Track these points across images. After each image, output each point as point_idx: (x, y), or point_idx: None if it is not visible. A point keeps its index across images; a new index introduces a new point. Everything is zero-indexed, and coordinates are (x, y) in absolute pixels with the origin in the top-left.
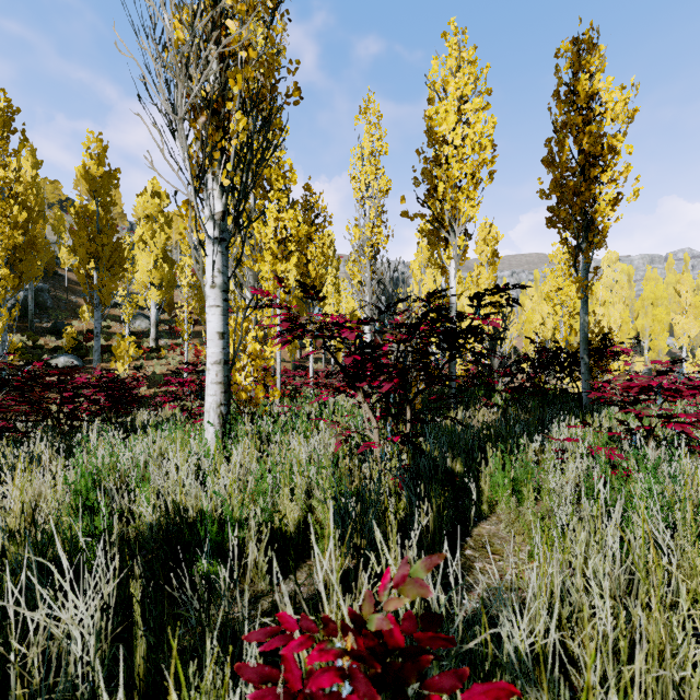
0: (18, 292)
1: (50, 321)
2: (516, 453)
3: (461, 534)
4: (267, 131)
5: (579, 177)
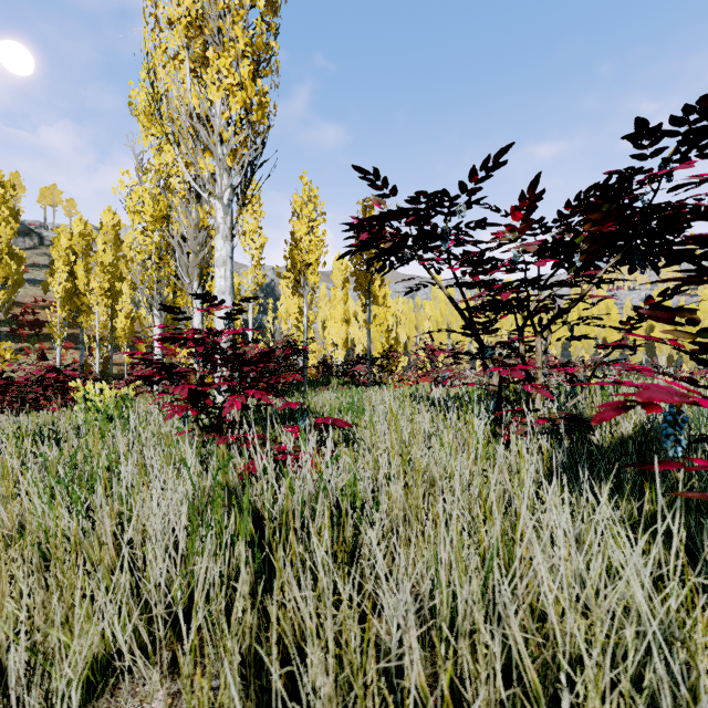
0: None
1: None
2: None
3: None
4: None
5: (365, 271)
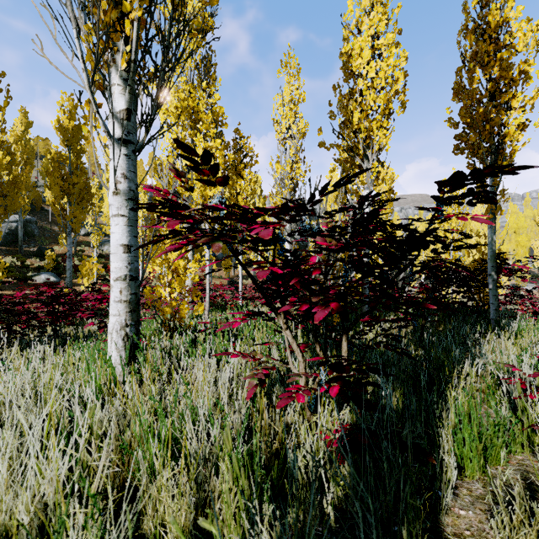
0: (3, 222)
1: (36, 246)
2: (452, 377)
3: (430, 532)
4: (178, 24)
5: (489, 103)
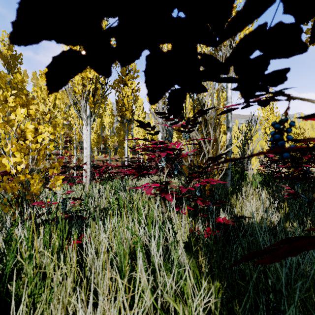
0: None
1: None
2: None
3: None
4: None
5: None
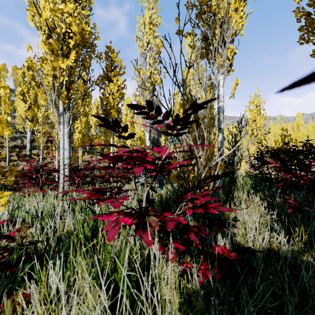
0: None
1: None
2: None
3: None
4: None
5: None
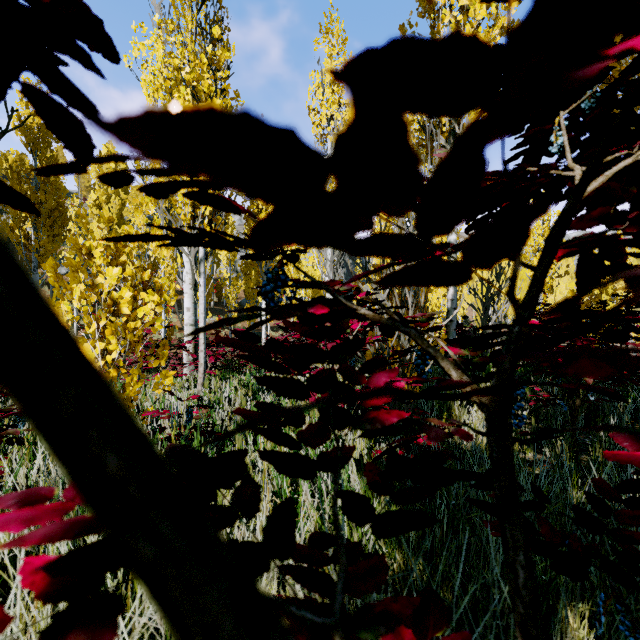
0: None
1: None
2: None
3: None
4: None
5: None
